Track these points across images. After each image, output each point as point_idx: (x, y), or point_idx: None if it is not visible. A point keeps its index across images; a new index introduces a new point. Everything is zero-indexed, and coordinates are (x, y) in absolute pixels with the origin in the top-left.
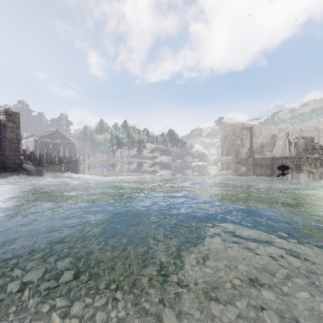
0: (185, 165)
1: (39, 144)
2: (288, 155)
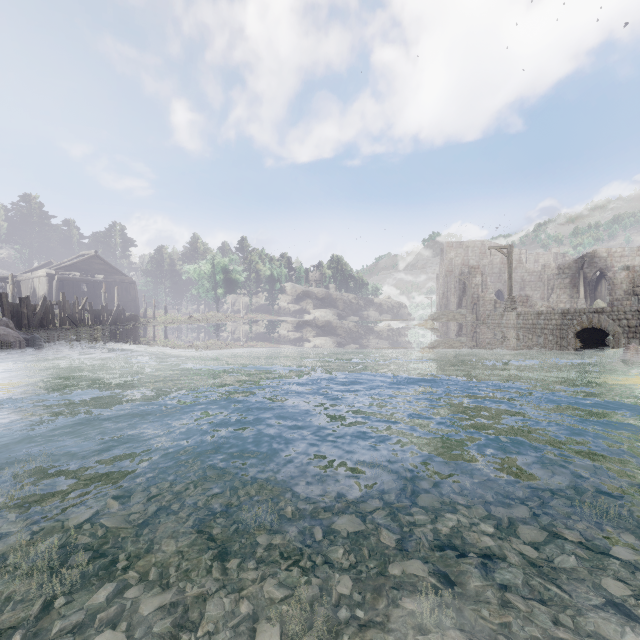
0: (365, 327)
1: (57, 282)
2: (584, 306)
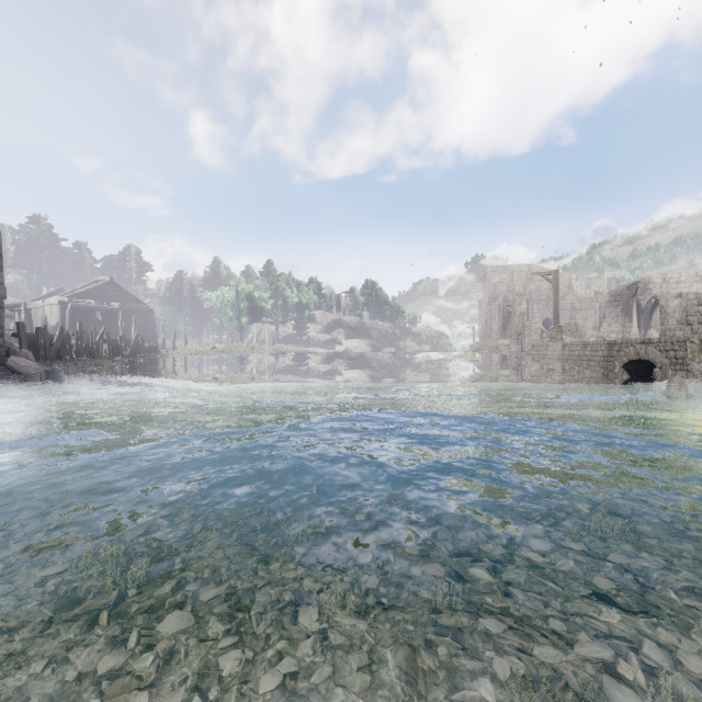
0: (402, 359)
1: (71, 311)
2: (637, 336)
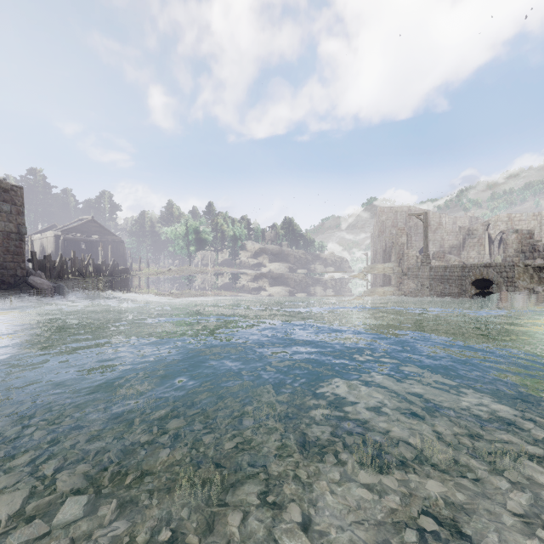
0: (312, 278)
1: (63, 242)
2: (489, 261)
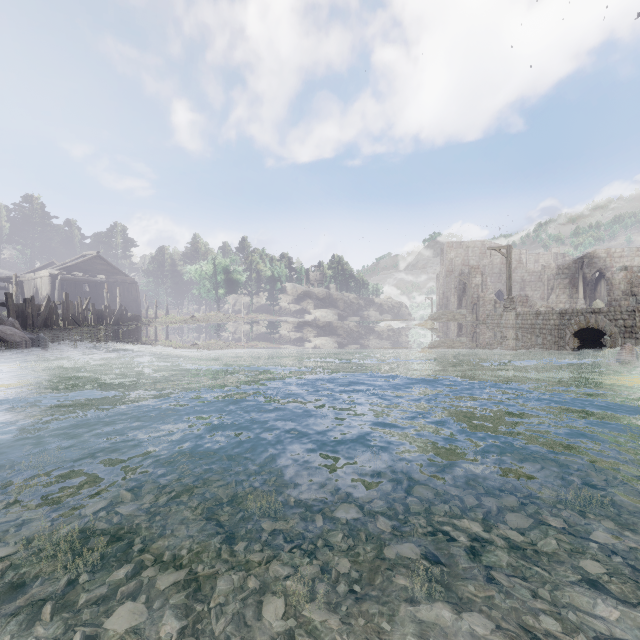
0: (366, 327)
1: (60, 283)
2: (583, 306)
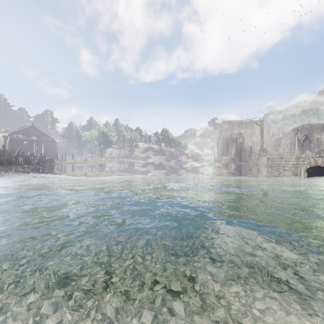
0: (180, 165)
1: (9, 140)
2: (298, 154)
